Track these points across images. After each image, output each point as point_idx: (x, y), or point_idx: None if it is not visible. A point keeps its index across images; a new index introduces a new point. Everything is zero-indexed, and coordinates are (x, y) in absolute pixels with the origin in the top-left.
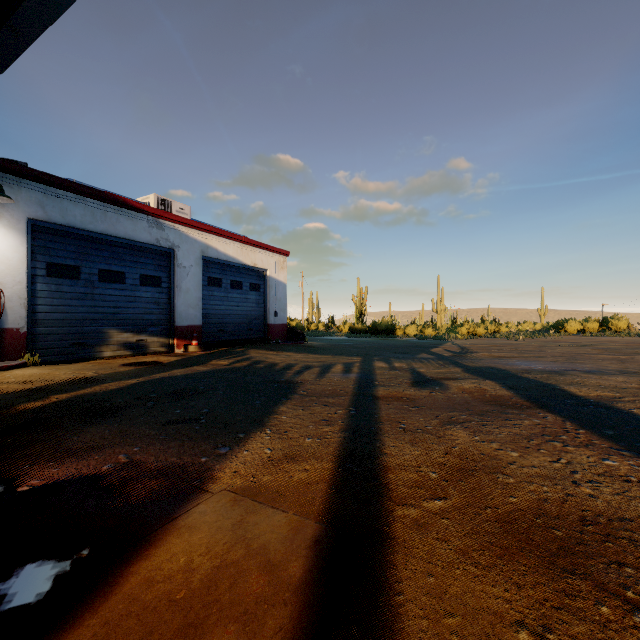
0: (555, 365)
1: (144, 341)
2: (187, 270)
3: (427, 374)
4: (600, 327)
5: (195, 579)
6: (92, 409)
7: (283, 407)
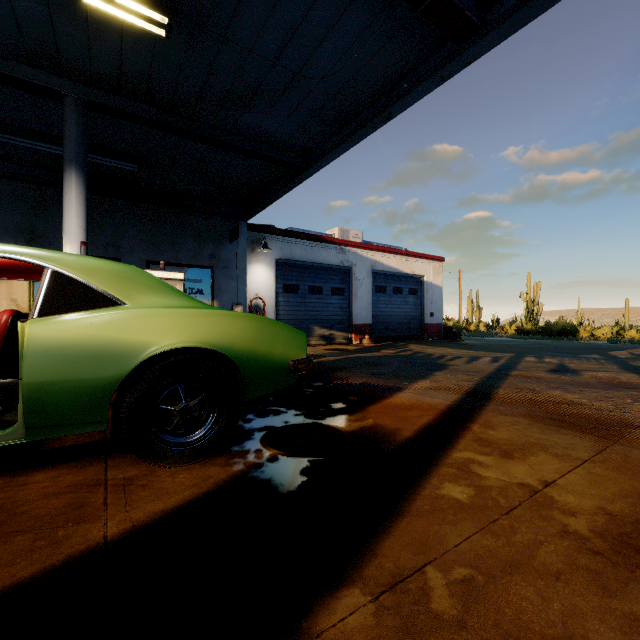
0: None
1: (333, 335)
2: (361, 282)
3: (572, 367)
4: None
5: (405, 404)
6: (331, 366)
7: (437, 373)
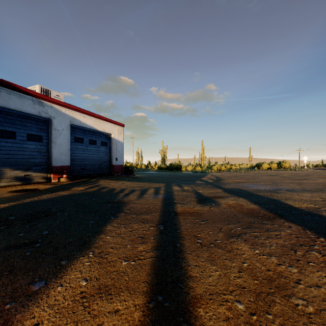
0: (269, 186)
1: (30, 175)
2: (60, 132)
3: (204, 194)
4: (277, 166)
5: None
6: None
7: (110, 226)
